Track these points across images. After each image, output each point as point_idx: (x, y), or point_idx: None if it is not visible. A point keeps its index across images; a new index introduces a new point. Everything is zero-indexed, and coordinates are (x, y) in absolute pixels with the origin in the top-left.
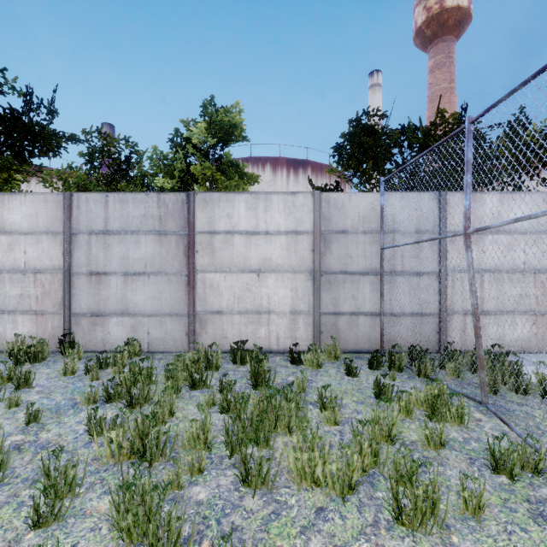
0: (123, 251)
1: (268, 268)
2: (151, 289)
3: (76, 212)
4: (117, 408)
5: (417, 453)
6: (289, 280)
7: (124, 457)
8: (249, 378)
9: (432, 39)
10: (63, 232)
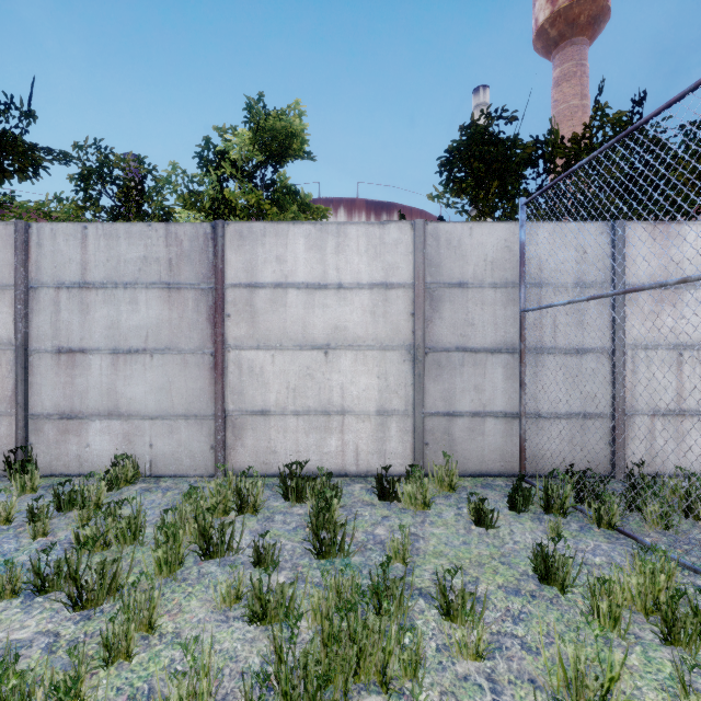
0: (111, 315)
1: (342, 343)
2: (156, 375)
3: (36, 253)
4: (54, 606)
5: None
6: (374, 362)
7: None
8: (308, 537)
9: (557, 42)
10: (14, 284)
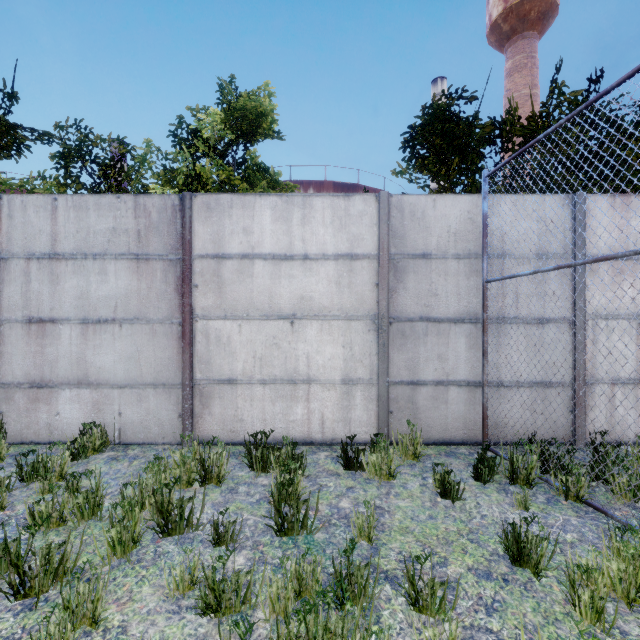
0: (80, 286)
1: (308, 313)
2: (124, 345)
3: (6, 224)
4: None
5: None
6: (340, 331)
7: None
8: (270, 514)
9: (510, 36)
10: None
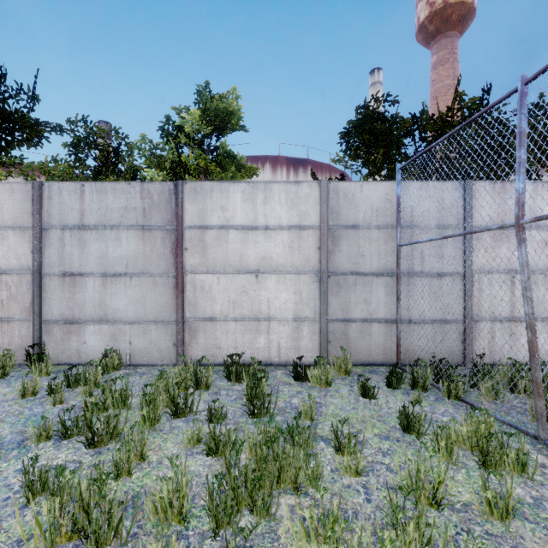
0: (101, 249)
1: (268, 269)
2: (134, 292)
3: (47, 204)
4: (75, 446)
5: (476, 526)
6: (292, 282)
7: (62, 538)
8: (245, 403)
9: (435, 35)
10: (32, 226)
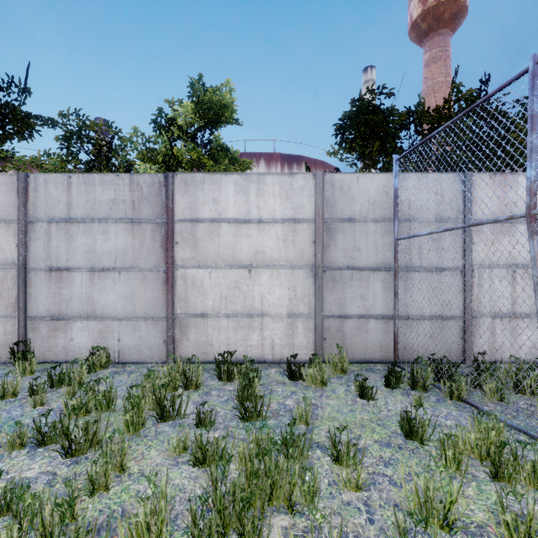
0: (89, 243)
1: (261, 263)
2: (122, 287)
3: (33, 196)
4: (51, 455)
5: None
6: (286, 277)
7: None
8: (236, 406)
9: (427, 33)
10: (17, 219)
